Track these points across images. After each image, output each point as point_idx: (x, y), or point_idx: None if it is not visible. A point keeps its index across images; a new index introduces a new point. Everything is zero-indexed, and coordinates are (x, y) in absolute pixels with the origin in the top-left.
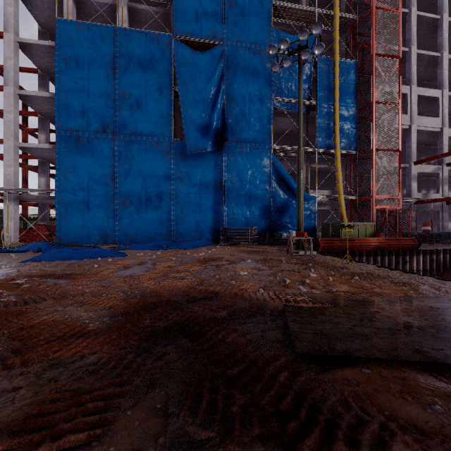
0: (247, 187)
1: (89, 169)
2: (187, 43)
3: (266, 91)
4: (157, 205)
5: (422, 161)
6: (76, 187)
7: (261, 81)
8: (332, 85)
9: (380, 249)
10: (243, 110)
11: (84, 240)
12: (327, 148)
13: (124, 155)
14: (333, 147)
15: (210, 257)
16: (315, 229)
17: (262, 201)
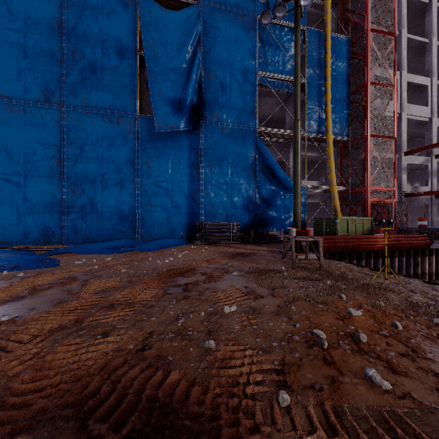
0: (228, 175)
1: (27, 148)
2: (156, 0)
3: (250, 63)
4: (118, 195)
5: (413, 151)
6: (8, 170)
7: (244, 51)
8: (324, 62)
9: (389, 249)
10: (223, 84)
11: (19, 239)
12: (317, 133)
13: (74, 131)
14: (324, 132)
15: (178, 267)
16: (305, 224)
17: (245, 191)
